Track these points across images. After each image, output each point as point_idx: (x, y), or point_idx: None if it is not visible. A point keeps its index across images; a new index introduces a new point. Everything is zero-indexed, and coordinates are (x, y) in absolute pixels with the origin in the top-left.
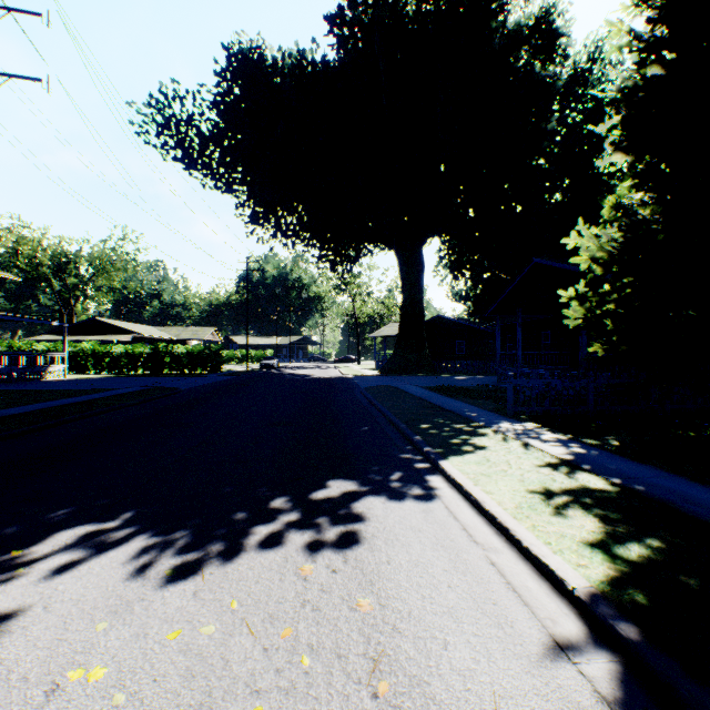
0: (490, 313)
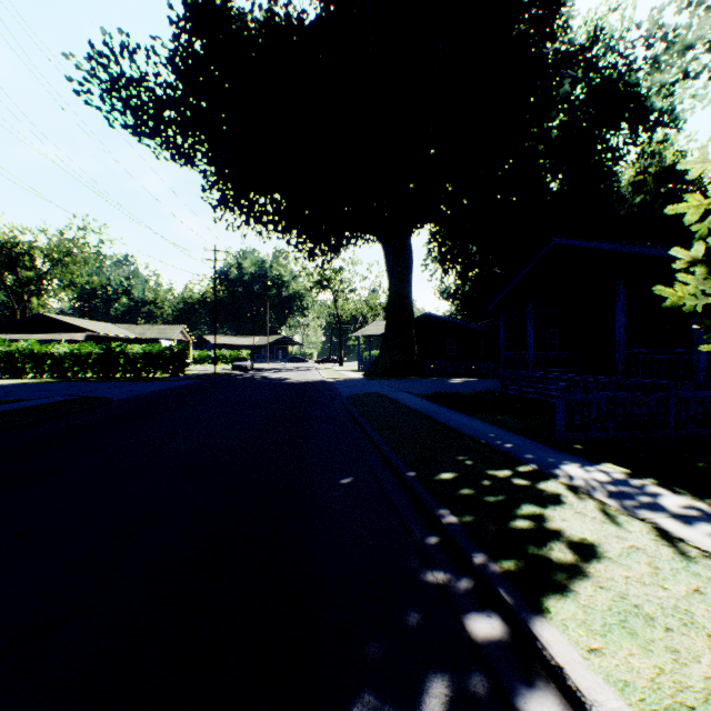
0: (493, 307)
